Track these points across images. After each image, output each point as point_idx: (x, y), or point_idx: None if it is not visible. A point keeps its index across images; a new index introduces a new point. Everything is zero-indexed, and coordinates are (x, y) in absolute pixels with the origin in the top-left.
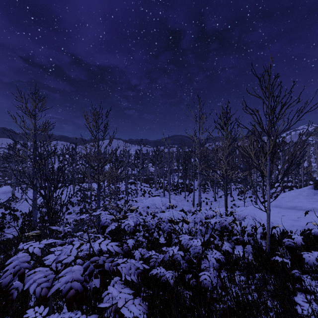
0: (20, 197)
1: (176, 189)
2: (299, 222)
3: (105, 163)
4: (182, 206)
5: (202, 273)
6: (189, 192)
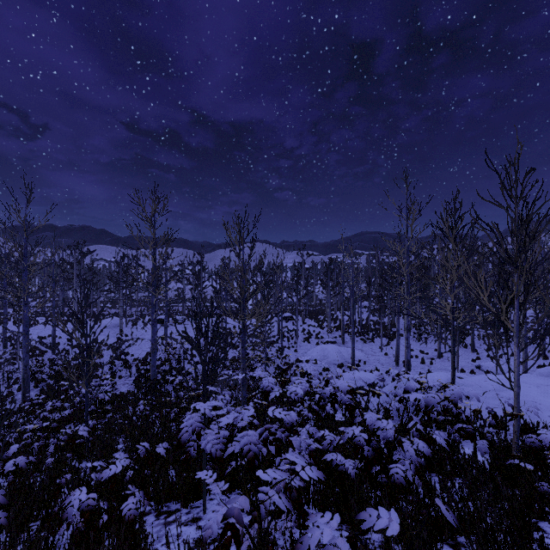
0: (130, 334)
1: (364, 332)
2: None
3: (252, 294)
4: (375, 364)
5: (394, 465)
6: (388, 339)
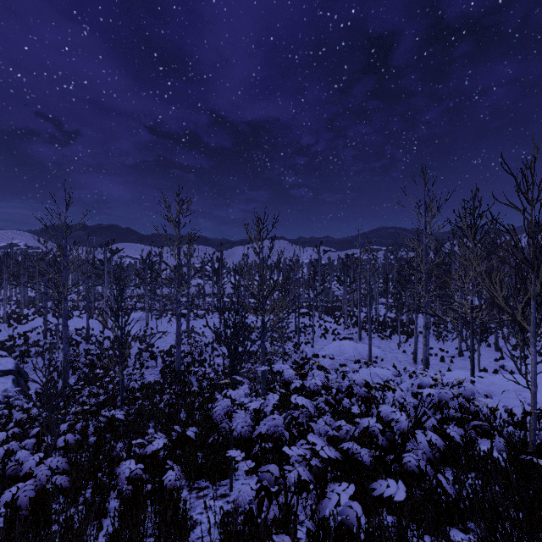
0: (155, 327)
1: (381, 328)
2: None
3: (271, 291)
4: (392, 361)
5: (407, 455)
6: (406, 336)
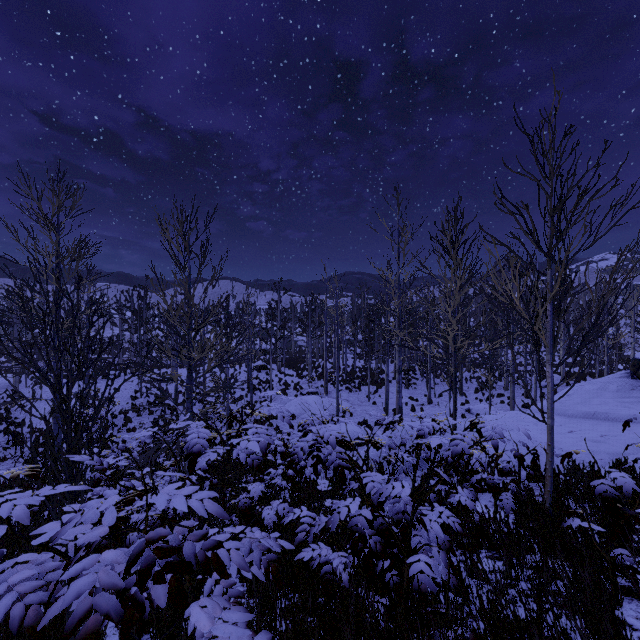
0: (30, 396)
1: (350, 379)
2: (605, 444)
3: (203, 323)
4: (362, 415)
5: (415, 558)
6: (376, 386)
